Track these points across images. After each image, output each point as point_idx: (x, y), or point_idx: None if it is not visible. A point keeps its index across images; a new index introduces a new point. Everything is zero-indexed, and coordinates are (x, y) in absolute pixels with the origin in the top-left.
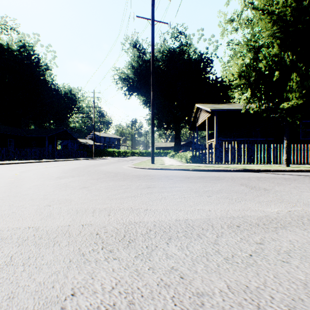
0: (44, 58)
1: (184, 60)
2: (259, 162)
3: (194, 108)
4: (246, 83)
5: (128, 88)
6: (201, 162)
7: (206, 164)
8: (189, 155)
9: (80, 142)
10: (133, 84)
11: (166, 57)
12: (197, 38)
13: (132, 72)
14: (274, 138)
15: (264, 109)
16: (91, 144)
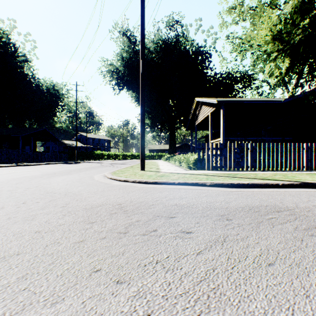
0: (22, 48)
1: (181, 51)
2: (288, 168)
3: (194, 103)
4: (287, 46)
5: (117, 81)
6: (210, 168)
7: (220, 172)
8: (193, 158)
9: (65, 144)
10: (123, 77)
11: (160, 48)
12: (195, 29)
13: (123, 64)
14: (292, 137)
15: (281, 101)
16: (78, 145)
